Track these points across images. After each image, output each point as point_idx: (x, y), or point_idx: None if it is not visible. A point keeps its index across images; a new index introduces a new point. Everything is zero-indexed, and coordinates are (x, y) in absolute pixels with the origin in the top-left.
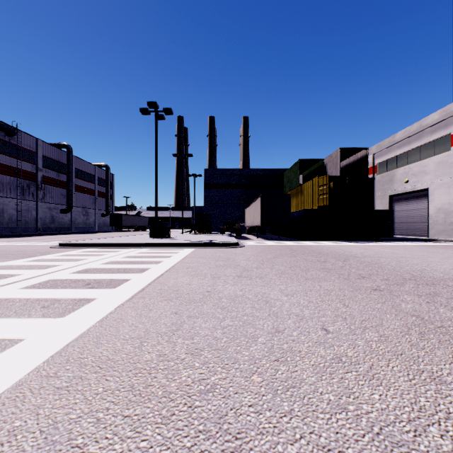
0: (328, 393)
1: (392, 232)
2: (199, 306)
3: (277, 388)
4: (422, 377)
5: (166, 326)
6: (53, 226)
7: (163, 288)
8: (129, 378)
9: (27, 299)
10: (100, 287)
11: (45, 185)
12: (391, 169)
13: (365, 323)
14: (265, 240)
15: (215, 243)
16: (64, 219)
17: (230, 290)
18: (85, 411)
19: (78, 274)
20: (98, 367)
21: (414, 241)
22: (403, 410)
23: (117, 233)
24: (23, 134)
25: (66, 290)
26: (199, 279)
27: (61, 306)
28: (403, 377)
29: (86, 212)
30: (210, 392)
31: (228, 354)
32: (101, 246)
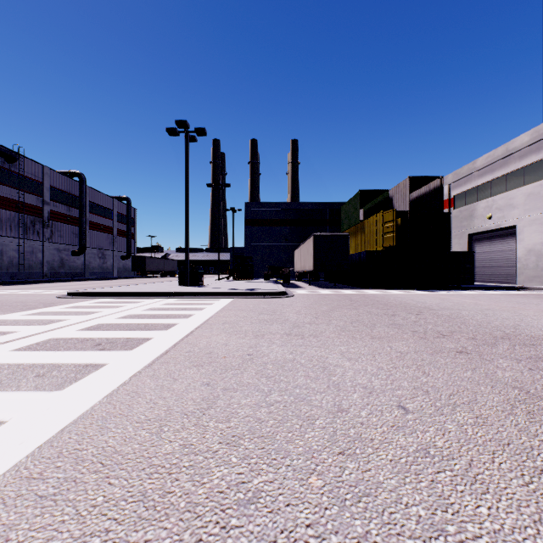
0: (417, 506)
1: (473, 278)
2: (238, 375)
3: (344, 498)
4: (542, 479)
5: (195, 403)
6: (62, 271)
7: (193, 350)
8: (140, 481)
9: (19, 364)
10: (113, 349)
11: (53, 222)
12: (470, 202)
13: (454, 399)
14: (318, 288)
15: (258, 292)
16: (76, 262)
17: (277, 353)
18: (76, 535)
19: (87, 332)
20: (100, 464)
21: (499, 290)
22: (525, 532)
23: (140, 280)
24: (26, 160)
25: (70, 353)
26: (238, 338)
27: (60, 374)
28: (517, 479)
29: (103, 254)
30: (252, 503)
31: (276, 445)
32: (119, 296)
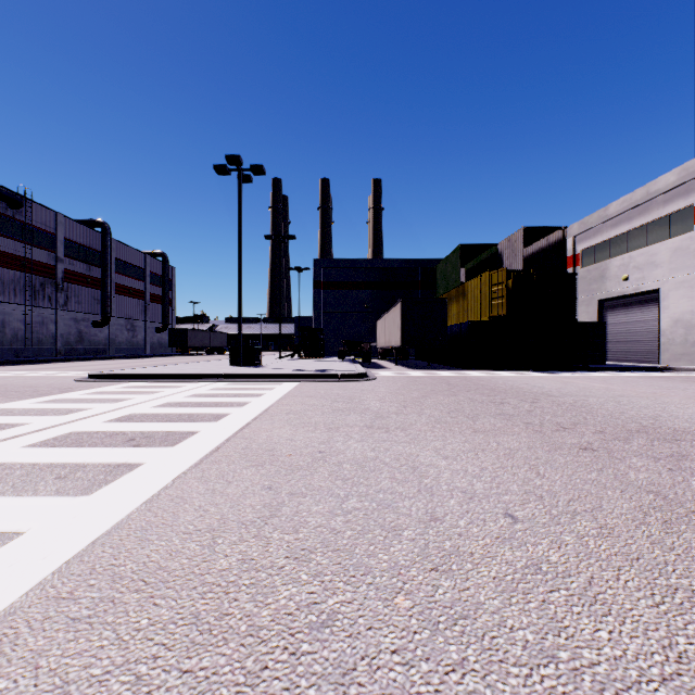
0: (524, 629)
1: (604, 357)
2: (308, 477)
3: (437, 620)
4: (676, 600)
5: (254, 510)
6: (81, 347)
7: (250, 446)
8: (192, 601)
9: (34, 464)
10: (151, 445)
11: (69, 284)
12: (601, 259)
13: (574, 505)
14: (407, 369)
15: (331, 374)
16: (98, 336)
17: (355, 450)
18: (118, 662)
19: (116, 424)
20: (142, 582)
21: (638, 371)
22: (652, 659)
23: (180, 359)
24: (34, 205)
25: (97, 450)
26: (306, 432)
27: (86, 475)
28: (645, 600)
29: (132, 326)
30: (327, 627)
31: (355, 559)
32: (154, 379)
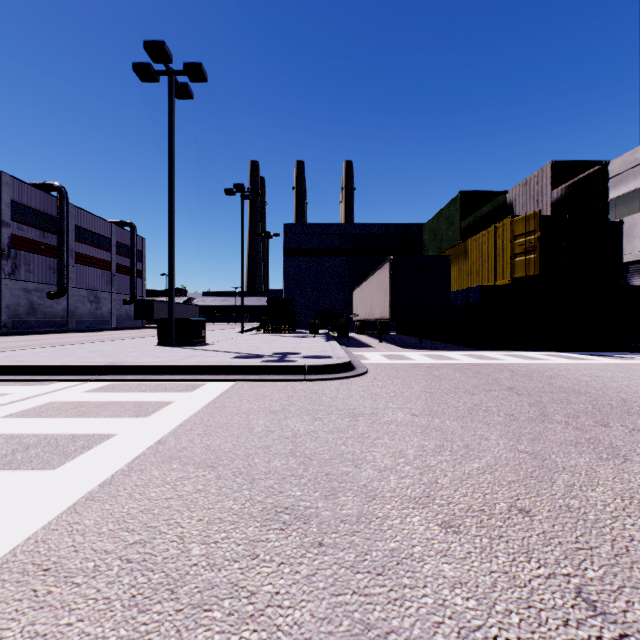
0: None
1: None
2: None
3: None
4: None
5: None
6: (33, 319)
7: None
8: None
9: None
10: None
11: (18, 251)
12: (625, 214)
13: None
14: (398, 347)
15: (291, 366)
16: (55, 307)
17: None
18: None
19: None
20: None
21: None
22: None
23: (137, 332)
24: None
25: None
26: None
27: None
28: None
29: (96, 297)
30: None
31: None
32: None
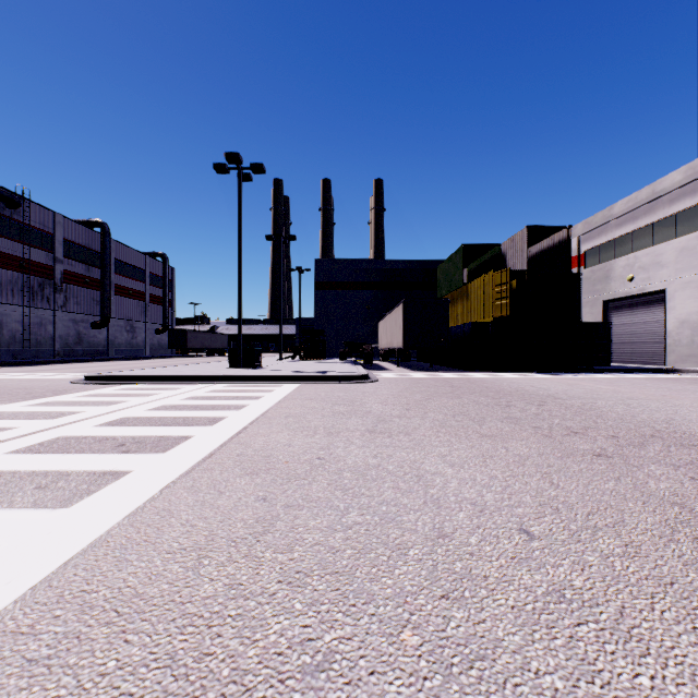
0: (551, 674)
1: (609, 358)
2: (305, 486)
3: (450, 662)
4: None
5: (246, 525)
6: (80, 348)
7: (246, 452)
8: (169, 637)
9: (15, 472)
10: (141, 451)
11: (68, 285)
12: (606, 260)
13: (594, 519)
14: (409, 370)
15: (332, 376)
16: (97, 337)
17: (357, 456)
18: None
19: (107, 428)
20: (114, 612)
21: (644, 373)
22: None
23: (180, 360)
24: (32, 205)
25: (83, 456)
26: (305, 437)
27: (68, 485)
28: (687, 635)
29: (132, 327)
30: (322, 671)
31: (355, 584)
32: (151, 381)
